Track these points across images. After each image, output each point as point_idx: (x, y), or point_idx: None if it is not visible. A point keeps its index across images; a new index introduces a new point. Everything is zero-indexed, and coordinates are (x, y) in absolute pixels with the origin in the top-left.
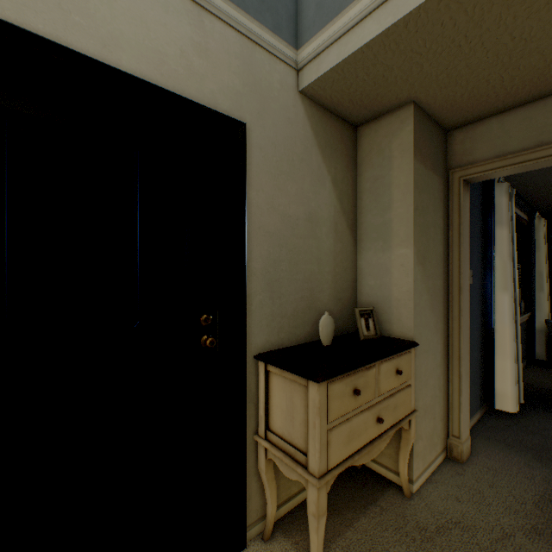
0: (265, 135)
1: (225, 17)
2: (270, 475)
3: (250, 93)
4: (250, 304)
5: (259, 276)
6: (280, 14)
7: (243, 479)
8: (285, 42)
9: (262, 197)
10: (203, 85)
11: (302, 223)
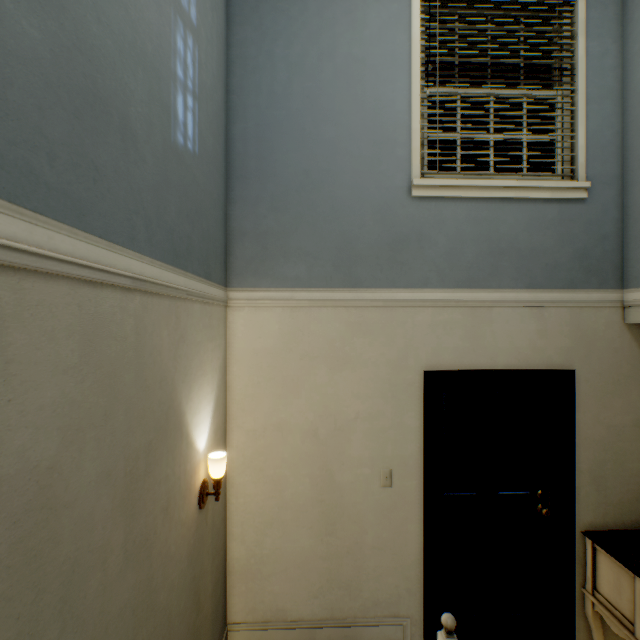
0: (590, 369)
1: (558, 303)
2: (596, 622)
3: (577, 344)
4: (577, 493)
5: (584, 473)
6: (604, 270)
7: (572, 615)
8: (609, 289)
9: (587, 415)
10: (542, 354)
11: (627, 429)
